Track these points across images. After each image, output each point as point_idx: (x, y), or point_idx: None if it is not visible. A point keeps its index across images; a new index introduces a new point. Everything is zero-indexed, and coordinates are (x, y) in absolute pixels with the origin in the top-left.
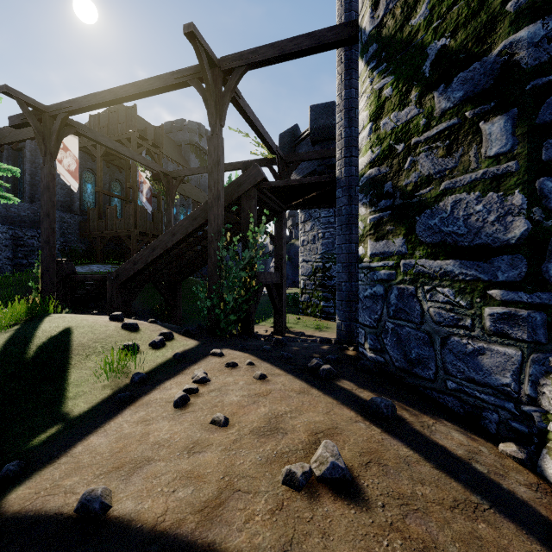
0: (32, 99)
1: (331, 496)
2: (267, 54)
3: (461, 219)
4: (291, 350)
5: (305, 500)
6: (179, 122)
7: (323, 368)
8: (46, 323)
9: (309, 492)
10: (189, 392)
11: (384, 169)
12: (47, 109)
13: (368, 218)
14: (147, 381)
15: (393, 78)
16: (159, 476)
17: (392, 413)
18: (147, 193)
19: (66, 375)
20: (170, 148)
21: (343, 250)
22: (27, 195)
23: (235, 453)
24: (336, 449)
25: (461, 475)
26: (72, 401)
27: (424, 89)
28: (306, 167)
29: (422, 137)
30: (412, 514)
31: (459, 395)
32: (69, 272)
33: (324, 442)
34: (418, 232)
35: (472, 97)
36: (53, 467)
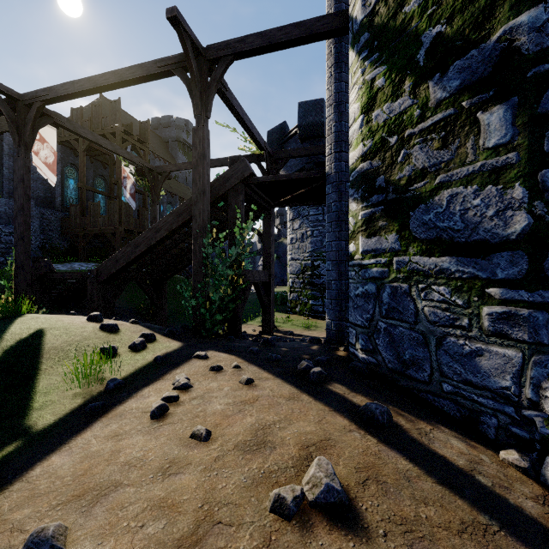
0: (4, 86)
1: (326, 525)
2: (255, 43)
3: (458, 214)
4: (279, 351)
5: (297, 532)
6: (166, 119)
7: (313, 371)
8: (16, 325)
9: (300, 521)
10: (168, 400)
11: (376, 163)
12: (22, 97)
13: (360, 214)
14: (124, 388)
15: (386, 68)
16: (126, 506)
17: (388, 420)
18: (131, 189)
19: (34, 382)
20: (156, 145)
21: (333, 247)
22: (4, 190)
23: (217, 473)
24: (331, 468)
25: (466, 491)
26: (38, 412)
27: (419, 78)
28: (295, 165)
29: (416, 129)
30: (418, 543)
31: (455, 398)
32: (46, 270)
33: (317, 460)
34: (412, 228)
35: (469, 85)
36: (4, 495)
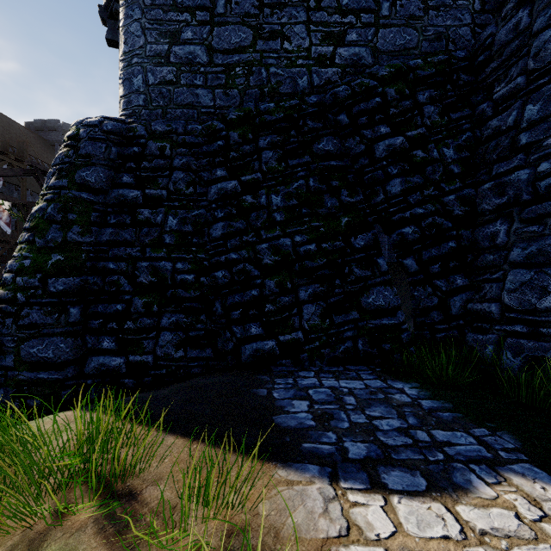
0: None
1: None
2: None
3: None
4: None
5: None
6: (52, 122)
7: None
8: None
9: None
10: None
11: None
12: None
13: None
14: None
15: None
16: None
17: None
18: (7, 219)
19: None
20: (40, 149)
21: None
22: None
23: None
24: None
25: None
26: None
27: None
28: None
29: None
30: None
31: None
32: None
33: None
34: None
35: None
36: None
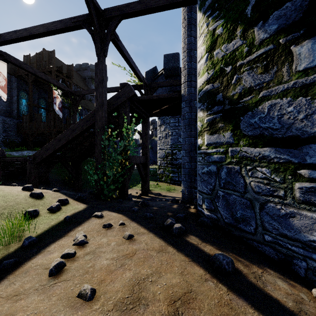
0: None
1: None
2: (136, 8)
3: (276, 118)
4: (152, 210)
5: None
6: (85, 65)
7: (175, 227)
8: None
9: None
10: (67, 256)
11: (216, 85)
12: None
13: (205, 119)
14: (36, 244)
15: (223, 21)
16: None
17: (232, 268)
18: (59, 104)
19: None
20: (78, 80)
21: (186, 142)
22: None
23: None
24: None
25: None
26: None
27: (247, 26)
28: (161, 92)
29: (245, 60)
30: None
31: (274, 246)
32: (0, 155)
33: None
34: (242, 128)
35: (284, 28)
36: None
